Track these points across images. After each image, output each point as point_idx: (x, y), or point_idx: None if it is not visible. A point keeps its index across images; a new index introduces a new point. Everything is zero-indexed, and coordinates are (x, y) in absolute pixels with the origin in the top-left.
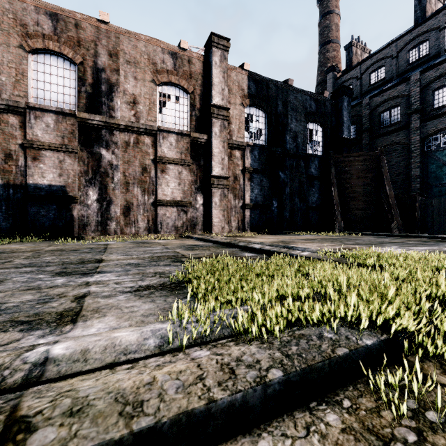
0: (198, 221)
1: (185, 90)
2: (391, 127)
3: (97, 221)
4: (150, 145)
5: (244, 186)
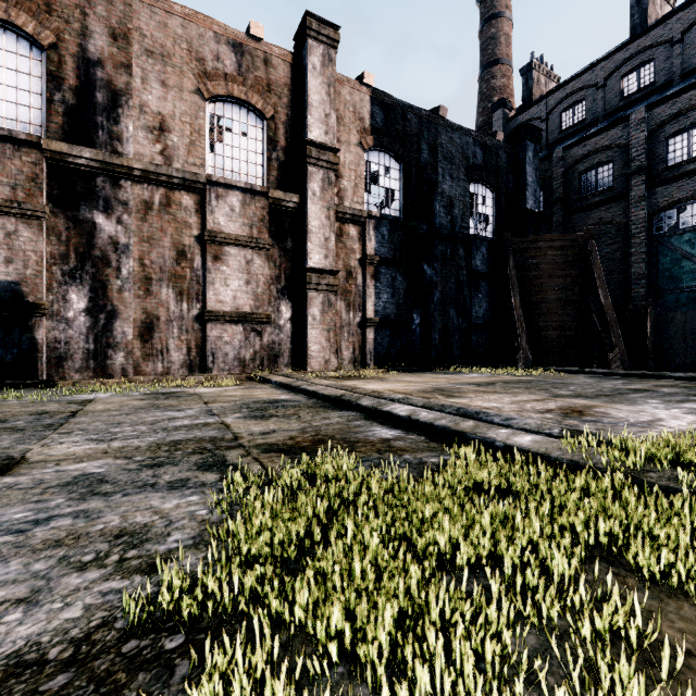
0: (283, 350)
1: (258, 114)
2: (598, 196)
3: (86, 350)
4: (192, 209)
5: (364, 288)
